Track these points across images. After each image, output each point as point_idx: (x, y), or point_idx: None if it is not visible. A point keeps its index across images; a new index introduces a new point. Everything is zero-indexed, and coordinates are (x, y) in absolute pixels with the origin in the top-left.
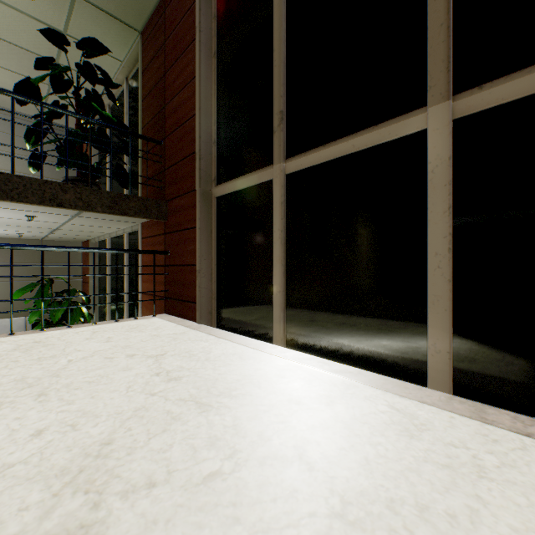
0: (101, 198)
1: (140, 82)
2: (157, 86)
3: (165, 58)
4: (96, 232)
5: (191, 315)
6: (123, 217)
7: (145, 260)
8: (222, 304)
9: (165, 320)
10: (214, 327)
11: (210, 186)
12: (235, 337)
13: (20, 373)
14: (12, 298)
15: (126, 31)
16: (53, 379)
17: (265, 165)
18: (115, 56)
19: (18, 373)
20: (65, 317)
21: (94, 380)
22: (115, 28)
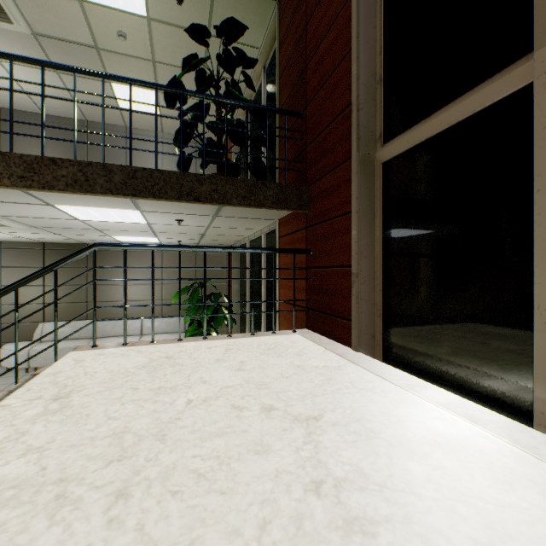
0: (236, 188)
1: (277, 58)
2: (296, 49)
3: (305, 6)
4: (236, 236)
5: (342, 336)
6: (259, 213)
7: (282, 262)
8: (394, 326)
9: (307, 339)
10: (379, 358)
11: (372, 149)
12: (434, 393)
13: (126, 416)
14: (153, 302)
15: (263, 5)
16: (154, 445)
17: (499, 67)
18: (253, 44)
19: (125, 416)
20: (212, 318)
21: (205, 471)
22: (252, 7)
